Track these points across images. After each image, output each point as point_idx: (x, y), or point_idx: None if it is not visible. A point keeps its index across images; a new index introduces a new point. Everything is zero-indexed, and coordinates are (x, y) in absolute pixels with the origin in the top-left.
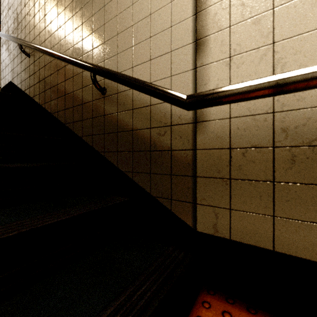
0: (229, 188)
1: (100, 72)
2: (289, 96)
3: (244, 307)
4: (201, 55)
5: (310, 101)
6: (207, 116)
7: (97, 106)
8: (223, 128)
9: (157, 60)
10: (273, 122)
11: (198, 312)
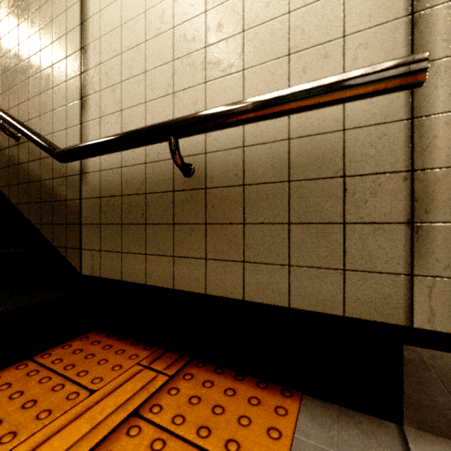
0: (100, 232)
1: (2, 119)
2: (128, 154)
3: (118, 338)
4: (84, 113)
5: (137, 160)
6: (88, 168)
7: (12, 153)
8: (96, 180)
9: (57, 111)
10: (121, 175)
11: (71, 343)
